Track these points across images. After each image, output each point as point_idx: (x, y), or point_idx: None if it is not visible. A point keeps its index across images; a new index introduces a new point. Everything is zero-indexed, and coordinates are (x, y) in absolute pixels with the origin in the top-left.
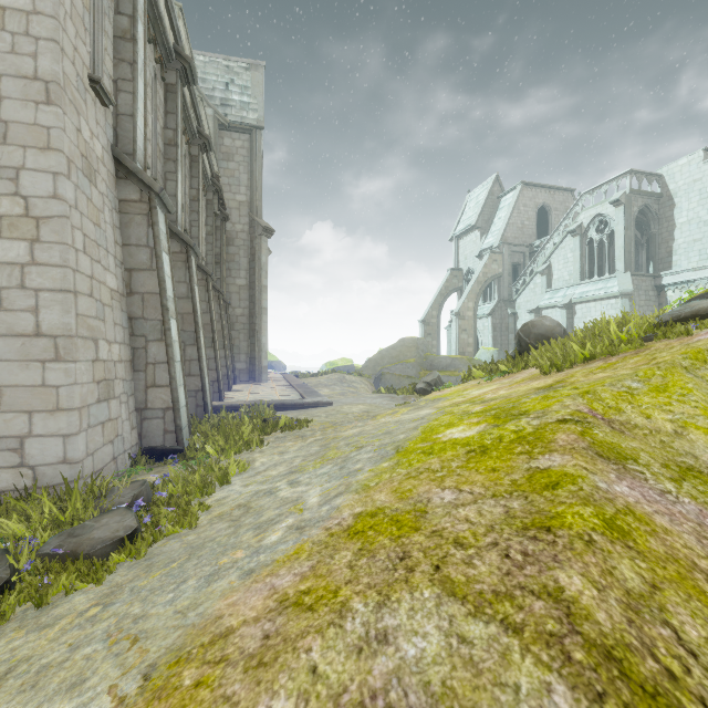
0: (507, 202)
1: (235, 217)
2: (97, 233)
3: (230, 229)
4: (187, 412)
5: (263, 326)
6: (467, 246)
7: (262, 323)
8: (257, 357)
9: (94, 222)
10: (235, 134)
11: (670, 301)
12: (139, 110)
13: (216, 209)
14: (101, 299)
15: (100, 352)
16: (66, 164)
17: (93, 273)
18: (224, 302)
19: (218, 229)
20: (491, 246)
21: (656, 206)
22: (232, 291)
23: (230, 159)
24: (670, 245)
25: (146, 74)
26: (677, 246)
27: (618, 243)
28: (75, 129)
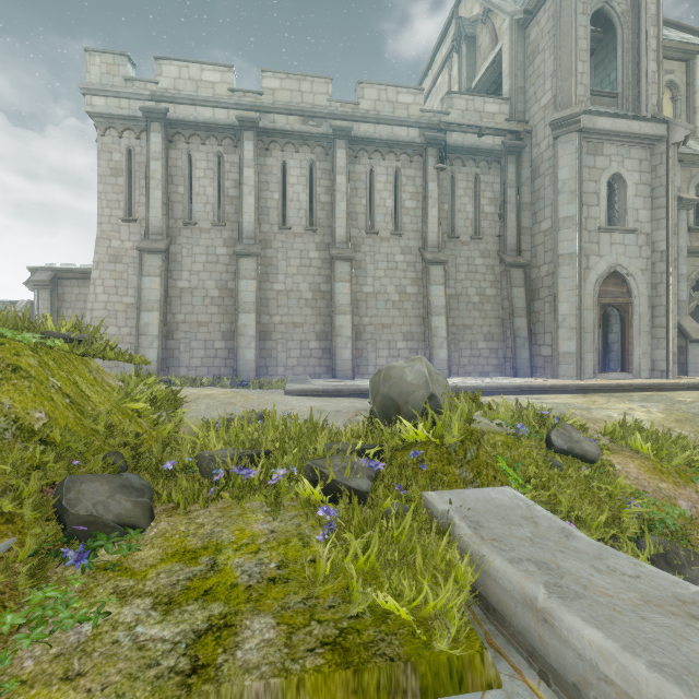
0: None
1: (540, 134)
2: (119, 283)
3: (535, 156)
4: (158, 365)
5: (563, 286)
6: None
7: (560, 281)
8: (553, 338)
9: (116, 279)
10: (540, 13)
11: None
12: (156, 207)
13: (435, 164)
14: (115, 309)
15: (108, 331)
16: (97, 265)
17: (110, 300)
18: (504, 265)
19: (502, 171)
20: None
21: None
22: (537, 243)
23: (535, 56)
24: None
25: (163, 183)
26: None
27: None
28: (107, 248)
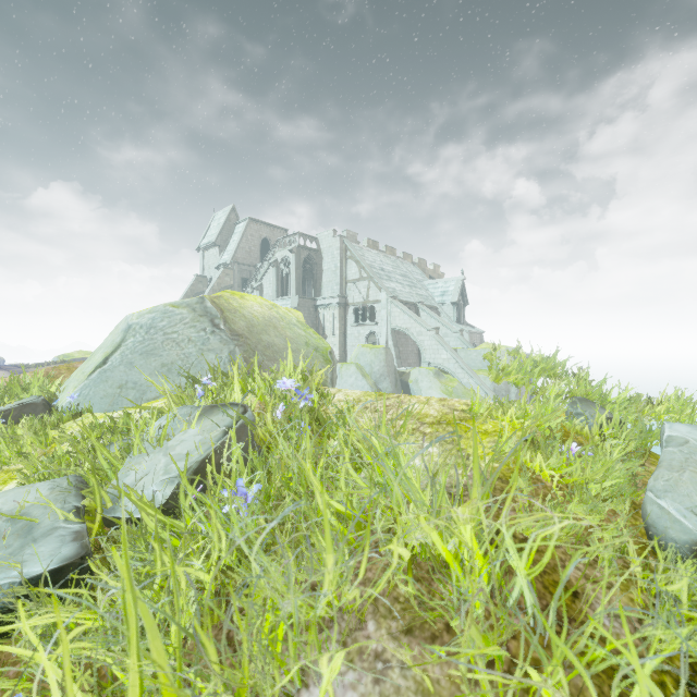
0: (240, 230)
1: None
2: None
3: None
4: None
5: None
6: (210, 258)
7: None
8: None
9: None
10: None
11: (320, 315)
12: None
13: None
14: None
15: None
16: None
17: None
18: None
19: None
20: (226, 262)
21: (315, 256)
22: None
23: None
24: (321, 281)
25: None
26: (324, 283)
27: (293, 277)
28: None
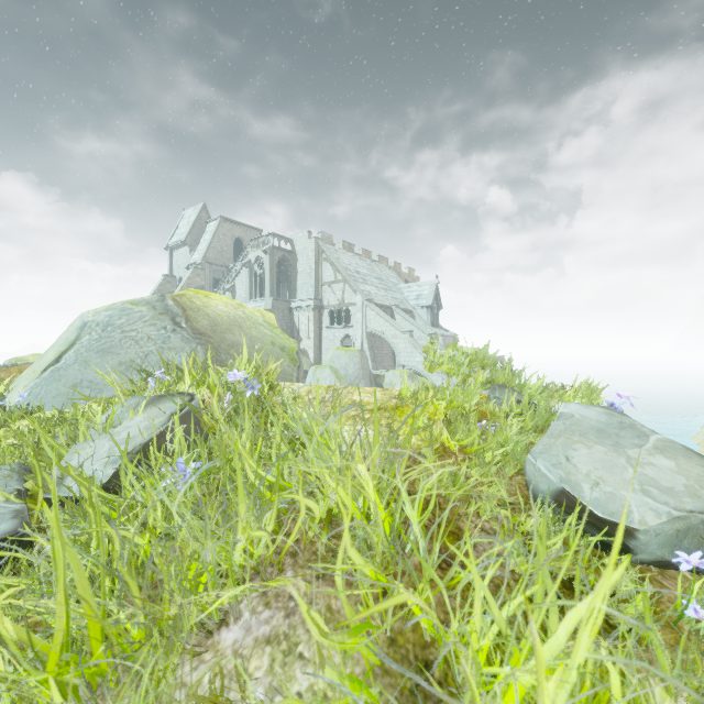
0: (211, 229)
1: None
2: None
3: None
4: None
5: None
6: (180, 257)
7: None
8: None
9: None
10: None
11: (295, 318)
12: None
13: None
14: None
15: None
16: None
17: None
18: None
19: None
20: (197, 262)
21: (290, 258)
22: None
23: None
24: (296, 283)
25: None
26: (299, 285)
27: (267, 278)
28: None
